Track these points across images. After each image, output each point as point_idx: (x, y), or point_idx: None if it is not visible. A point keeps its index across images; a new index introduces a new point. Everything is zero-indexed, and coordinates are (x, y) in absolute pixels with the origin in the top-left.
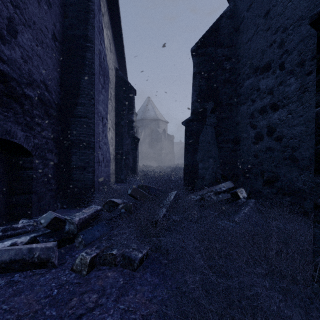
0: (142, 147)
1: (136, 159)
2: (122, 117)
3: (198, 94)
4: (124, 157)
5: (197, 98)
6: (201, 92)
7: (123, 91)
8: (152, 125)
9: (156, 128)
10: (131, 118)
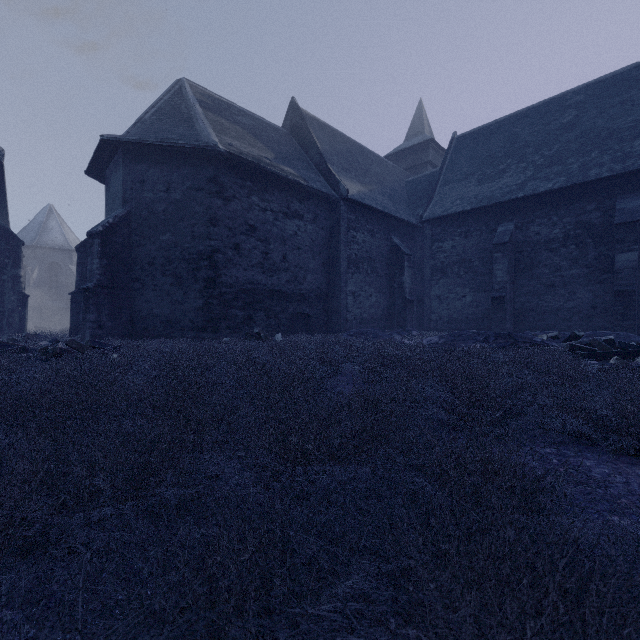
0: (34, 297)
1: (25, 318)
2: (4, 271)
3: (81, 277)
4: (8, 316)
5: (80, 279)
6: (83, 276)
7: (6, 242)
8: (59, 258)
9: (66, 264)
10: (17, 273)
